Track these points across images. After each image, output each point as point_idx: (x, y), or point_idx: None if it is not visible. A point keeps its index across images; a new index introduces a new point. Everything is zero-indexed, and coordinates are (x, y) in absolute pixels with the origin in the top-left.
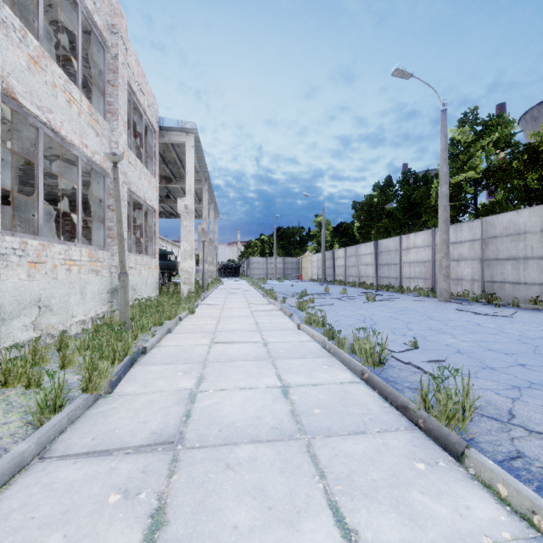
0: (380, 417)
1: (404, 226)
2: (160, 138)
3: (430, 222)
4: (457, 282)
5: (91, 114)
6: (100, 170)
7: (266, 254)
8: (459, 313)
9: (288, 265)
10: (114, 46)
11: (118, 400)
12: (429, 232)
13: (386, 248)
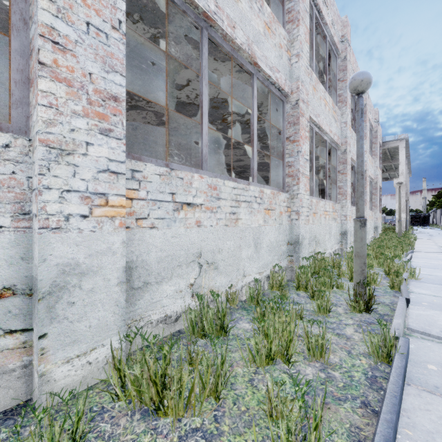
0: None
1: None
2: (382, 147)
3: None
4: None
5: (371, 161)
6: (371, 180)
7: None
8: None
9: None
10: (375, 127)
11: (418, 249)
12: None
13: None
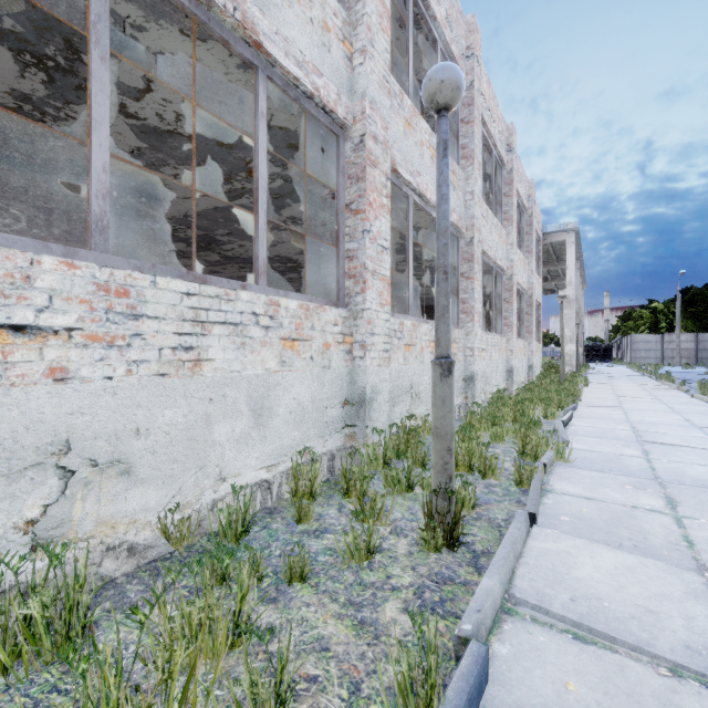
0: None
1: None
2: (542, 242)
3: None
4: None
5: (523, 262)
6: (523, 292)
7: (661, 328)
8: None
9: (706, 344)
10: (530, 208)
11: (587, 402)
12: None
13: None
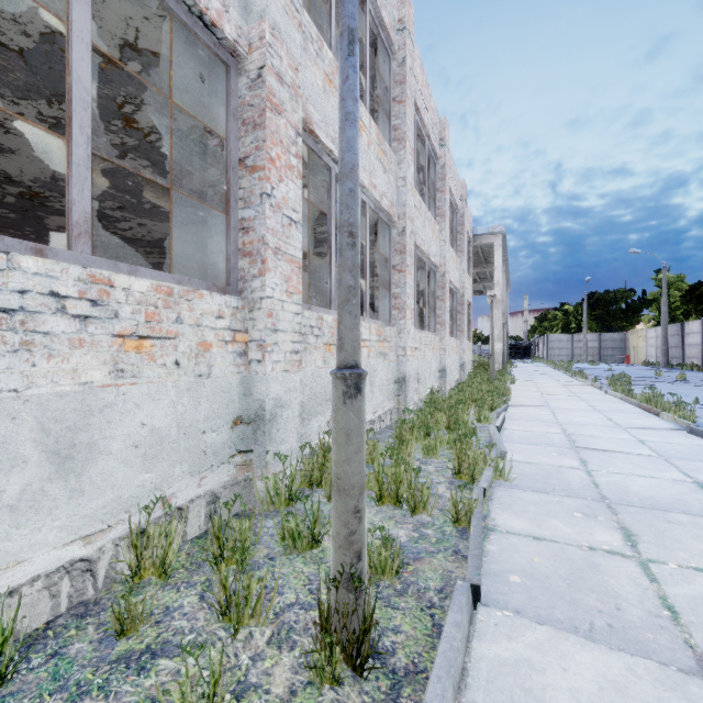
0: (636, 412)
1: None
2: (472, 243)
3: None
4: None
5: (456, 260)
6: (455, 290)
7: (571, 329)
8: None
9: (607, 343)
10: (462, 208)
11: (516, 401)
12: None
13: None
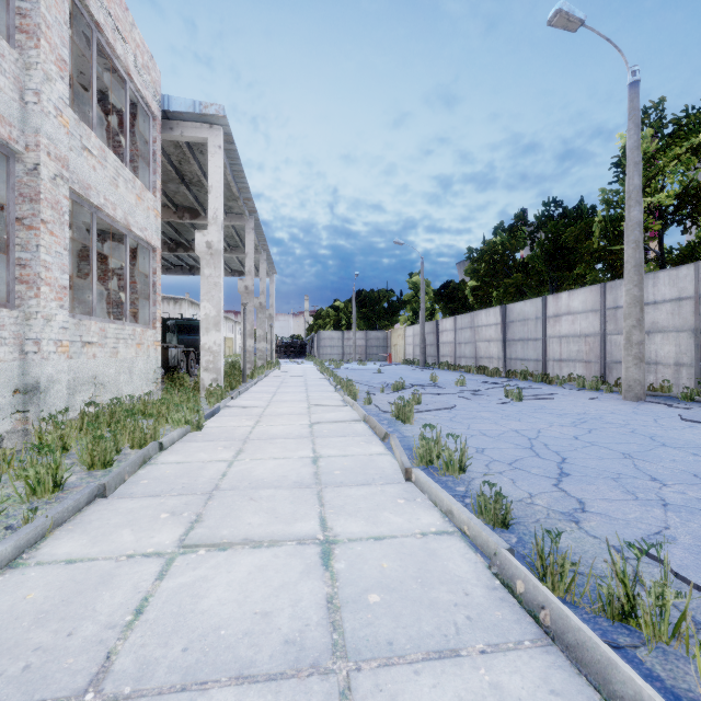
0: None
1: (542, 285)
2: (166, 132)
3: (589, 276)
4: (648, 367)
5: None
6: None
7: (342, 326)
8: (696, 428)
9: (373, 341)
10: None
11: None
12: (595, 289)
13: (520, 315)
